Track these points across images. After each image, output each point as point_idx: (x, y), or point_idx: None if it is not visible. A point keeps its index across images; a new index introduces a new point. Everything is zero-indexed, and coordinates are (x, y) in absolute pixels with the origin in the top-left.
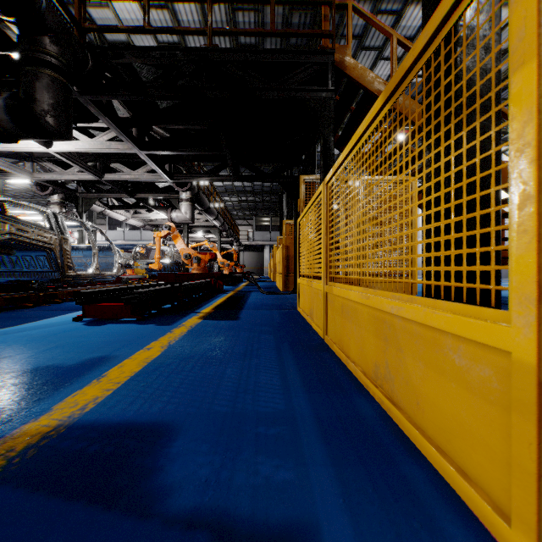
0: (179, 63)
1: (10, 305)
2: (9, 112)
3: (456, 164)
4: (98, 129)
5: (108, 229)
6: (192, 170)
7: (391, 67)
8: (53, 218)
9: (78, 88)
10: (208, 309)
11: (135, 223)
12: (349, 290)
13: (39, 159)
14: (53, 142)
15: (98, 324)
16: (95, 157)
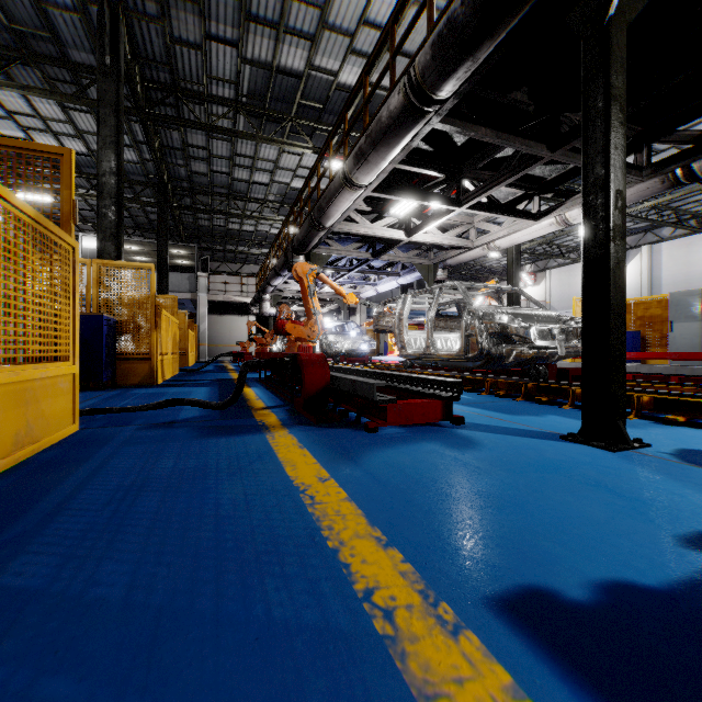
0: None
1: None
2: None
3: None
4: None
5: None
6: None
7: None
8: None
9: None
10: None
11: None
12: None
13: None
14: None
15: None
16: None
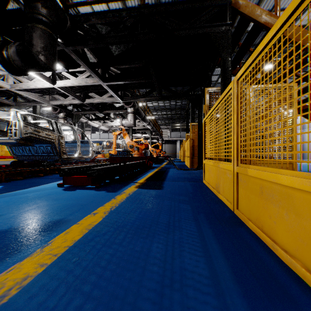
0: (123, 19)
1: (30, 175)
2: (18, 54)
3: None
4: (81, 73)
5: (92, 132)
6: (134, 94)
7: (276, 2)
8: (55, 124)
9: (62, 40)
10: (142, 180)
11: (104, 128)
12: (277, 174)
13: (52, 93)
14: (56, 81)
15: (71, 190)
16: (80, 90)
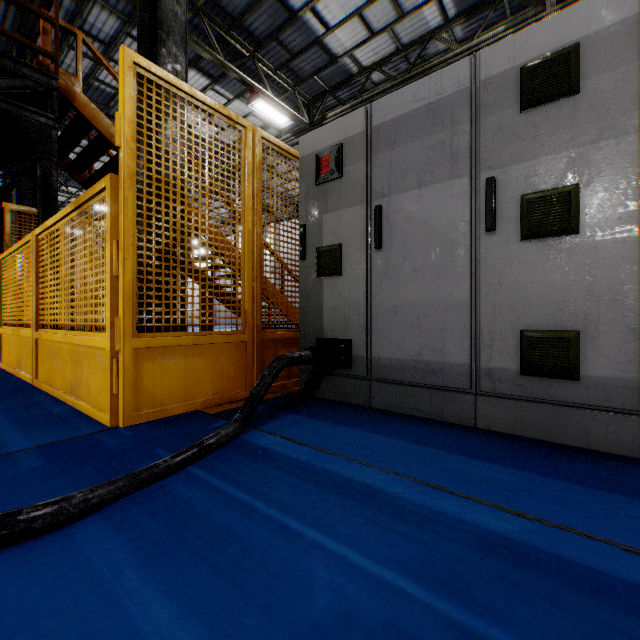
0: None
1: None
2: None
3: (157, 243)
4: None
5: None
6: None
7: None
8: None
9: None
10: None
11: None
12: (55, 334)
13: None
14: None
15: None
16: None
